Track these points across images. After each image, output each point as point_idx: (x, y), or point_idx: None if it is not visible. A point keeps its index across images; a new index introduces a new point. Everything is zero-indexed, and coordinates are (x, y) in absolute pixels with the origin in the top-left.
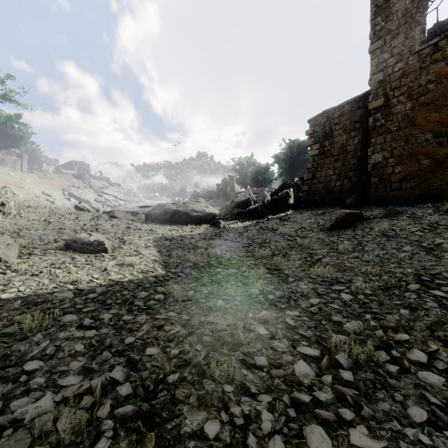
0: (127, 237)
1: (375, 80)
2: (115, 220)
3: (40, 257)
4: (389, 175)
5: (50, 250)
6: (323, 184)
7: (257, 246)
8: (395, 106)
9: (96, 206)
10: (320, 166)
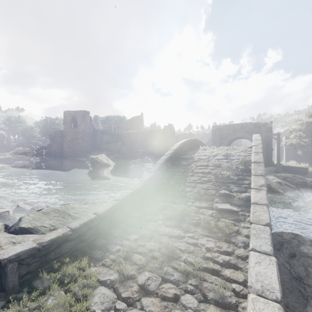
0: None
1: (64, 130)
2: None
3: None
4: (66, 151)
5: None
6: (54, 150)
7: (34, 166)
8: (67, 137)
9: None
10: (53, 145)
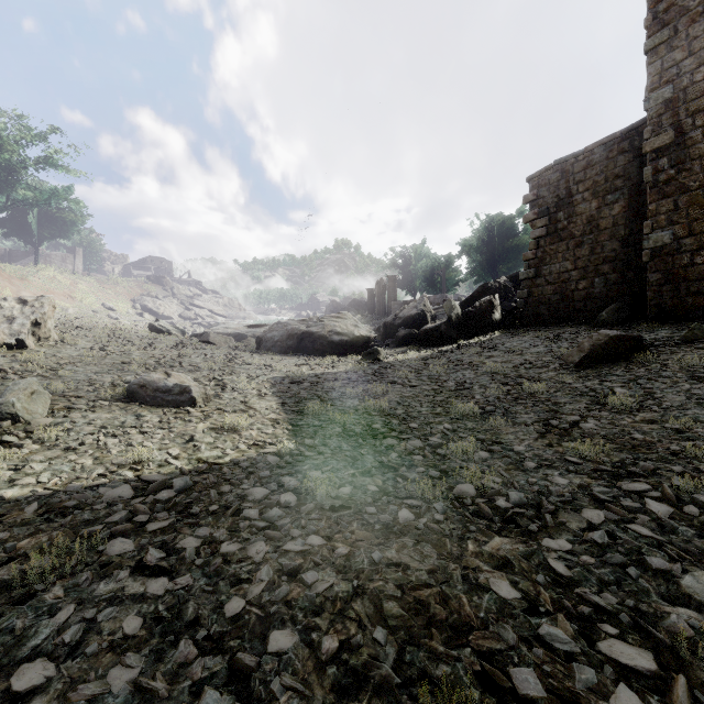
0: (228, 378)
1: (657, 100)
2: (209, 349)
3: (84, 414)
4: (684, 268)
5: (103, 401)
6: (555, 286)
7: (449, 394)
8: (697, 144)
9: (181, 325)
10: (549, 256)
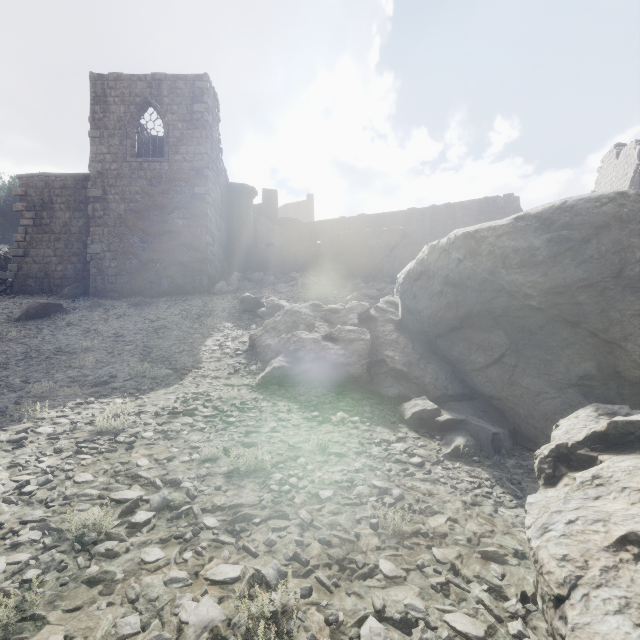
0: None
1: (94, 169)
2: None
3: None
4: (107, 268)
5: None
6: (41, 265)
7: None
8: (112, 203)
9: None
10: (36, 242)
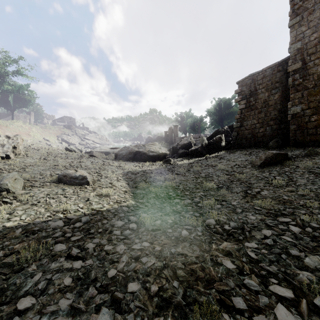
0: (103, 172)
1: (294, 48)
2: (93, 158)
3: (39, 188)
4: (306, 123)
5: (47, 182)
6: (249, 130)
7: (202, 179)
8: (312, 68)
9: (80, 147)
10: (246, 117)
